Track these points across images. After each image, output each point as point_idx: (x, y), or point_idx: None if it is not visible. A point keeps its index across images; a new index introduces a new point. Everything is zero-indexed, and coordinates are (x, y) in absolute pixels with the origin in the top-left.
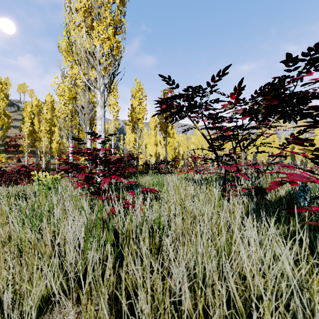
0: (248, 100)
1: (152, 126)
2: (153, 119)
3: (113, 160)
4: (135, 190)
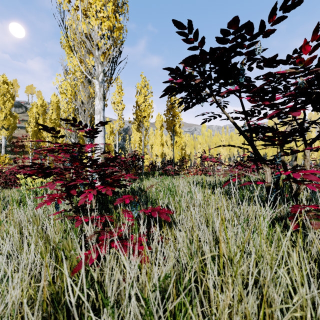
0: (315, 65)
1: (158, 125)
2: (159, 118)
3: (104, 162)
4: (134, 212)
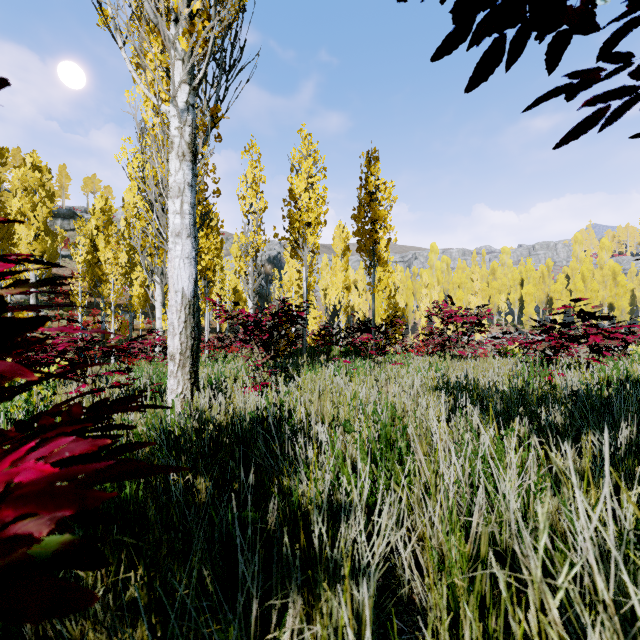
0: None
1: (339, 248)
2: (340, 233)
3: None
4: None
